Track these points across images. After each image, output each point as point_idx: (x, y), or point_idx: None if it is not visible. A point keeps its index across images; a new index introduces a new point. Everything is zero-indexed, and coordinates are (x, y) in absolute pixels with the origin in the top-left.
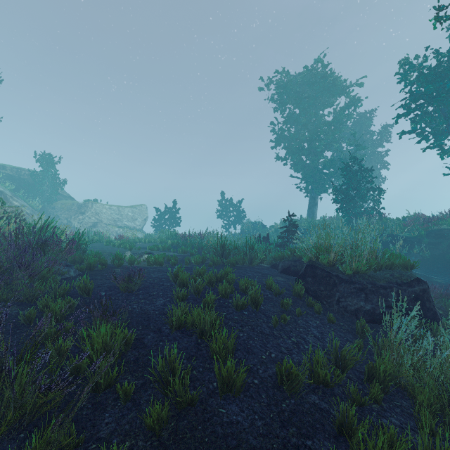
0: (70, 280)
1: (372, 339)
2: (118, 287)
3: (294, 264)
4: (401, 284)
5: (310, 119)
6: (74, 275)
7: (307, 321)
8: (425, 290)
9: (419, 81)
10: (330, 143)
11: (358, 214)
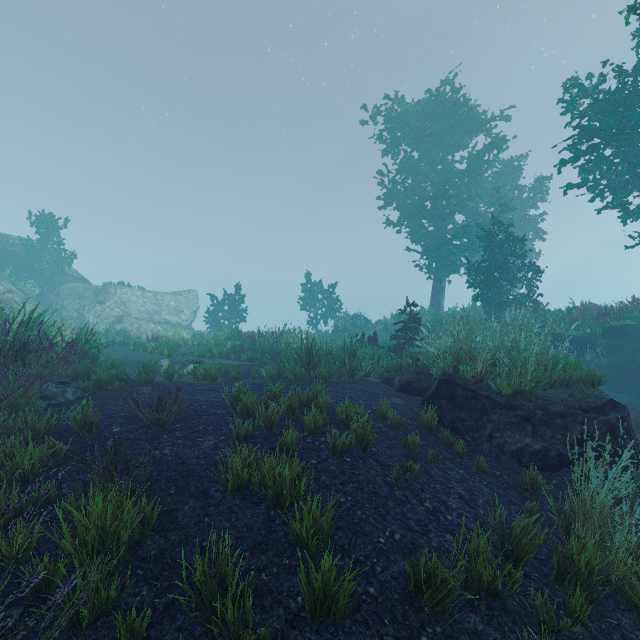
0: (65, 406)
1: (553, 503)
2: (142, 419)
3: (417, 377)
4: (588, 410)
5: (434, 167)
6: (72, 399)
7: (445, 471)
8: (625, 418)
9: (593, 112)
10: (463, 201)
11: (505, 303)
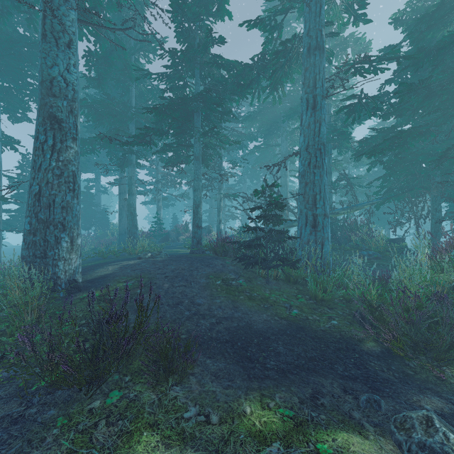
0: None
1: None
2: None
3: None
4: None
5: None
6: None
7: None
8: None
9: None
10: None
11: None
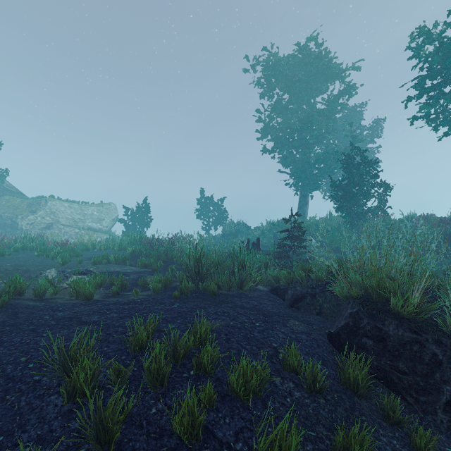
0: None
1: None
2: None
3: (311, 291)
4: None
5: (301, 107)
6: None
7: None
8: None
9: (437, 55)
10: (323, 134)
11: (361, 214)
